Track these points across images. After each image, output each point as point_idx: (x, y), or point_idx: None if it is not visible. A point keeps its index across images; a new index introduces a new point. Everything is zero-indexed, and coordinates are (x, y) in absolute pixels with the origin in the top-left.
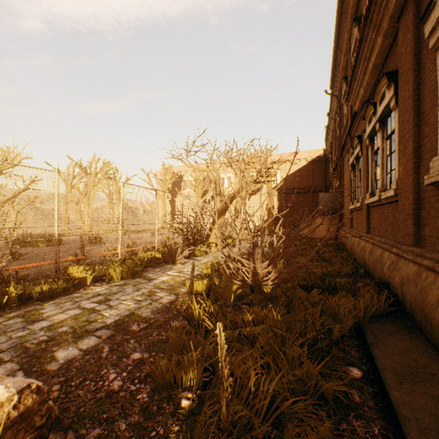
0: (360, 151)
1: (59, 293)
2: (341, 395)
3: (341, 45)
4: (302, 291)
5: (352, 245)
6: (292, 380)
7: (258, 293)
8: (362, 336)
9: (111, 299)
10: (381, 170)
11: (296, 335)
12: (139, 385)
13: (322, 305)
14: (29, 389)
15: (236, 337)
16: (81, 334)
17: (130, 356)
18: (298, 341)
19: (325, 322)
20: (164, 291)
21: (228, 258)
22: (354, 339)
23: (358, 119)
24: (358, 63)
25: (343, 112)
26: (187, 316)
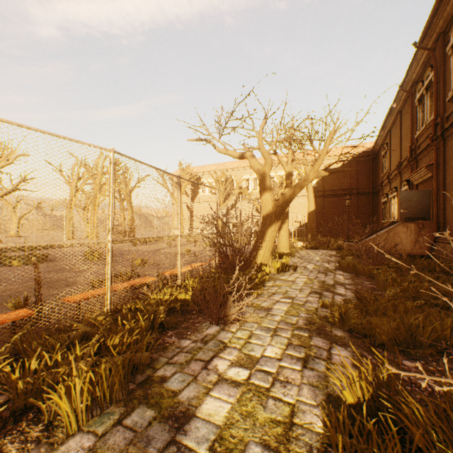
0: None
1: None
2: None
3: None
4: None
5: None
6: None
7: None
8: None
9: None
10: None
11: None
12: None
13: None
14: None
15: None
16: None
17: None
18: None
19: None
20: None
21: None
22: None
23: None
24: None
25: (450, 69)
26: None
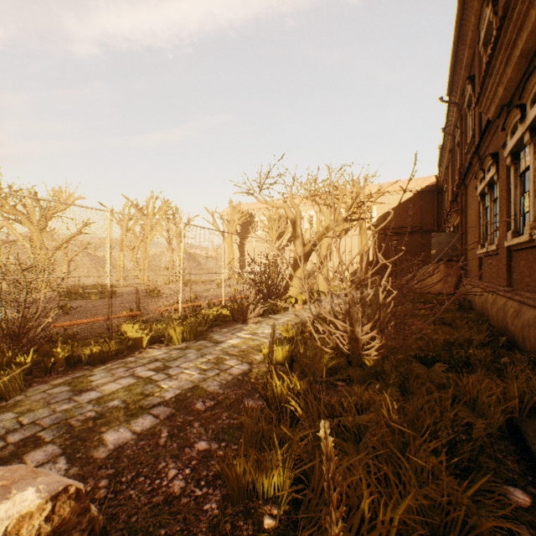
0: (496, 174)
1: (111, 357)
2: (503, 534)
3: (465, 34)
4: (420, 365)
5: (483, 303)
6: (423, 503)
7: (358, 367)
8: (519, 438)
9: (170, 366)
10: (533, 198)
11: (425, 434)
12: (206, 490)
13: (453, 388)
14: (65, 495)
15: (334, 429)
16: (135, 411)
17: (194, 445)
18: (429, 444)
19: (459, 412)
20: (235, 359)
21: (317, 318)
22: (508, 441)
23: (491, 131)
24: (496, 51)
25: (467, 125)
26: (266, 395)
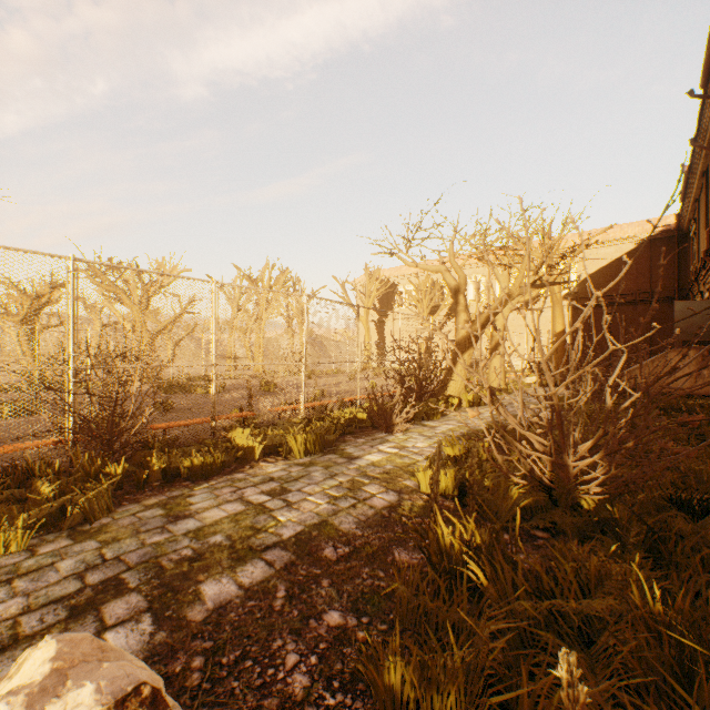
0: None
1: (215, 471)
2: None
3: None
4: (680, 515)
5: None
6: None
7: (570, 510)
8: None
9: (289, 489)
10: None
11: None
12: (341, 698)
13: None
14: (136, 699)
15: (542, 616)
16: (242, 553)
17: (322, 616)
18: None
19: None
20: (377, 484)
21: (503, 432)
22: None
23: None
24: None
25: None
26: (428, 549)
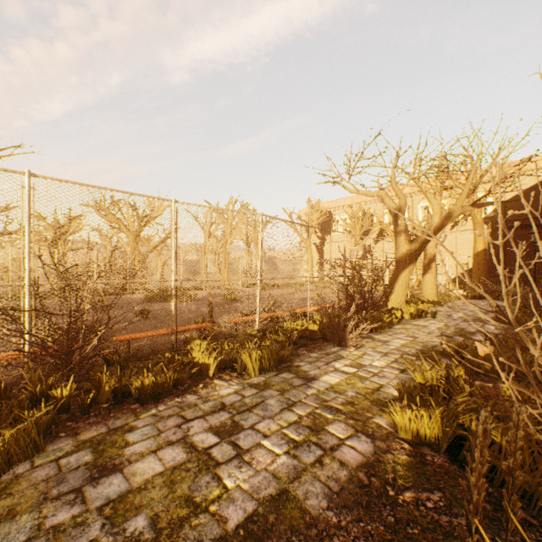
0: None
1: (167, 391)
2: None
3: None
4: None
5: None
6: None
7: None
8: None
9: (241, 426)
10: None
11: None
12: None
13: None
14: None
15: None
16: None
17: None
18: None
19: None
20: (342, 422)
21: None
22: None
23: None
24: None
25: None
26: None
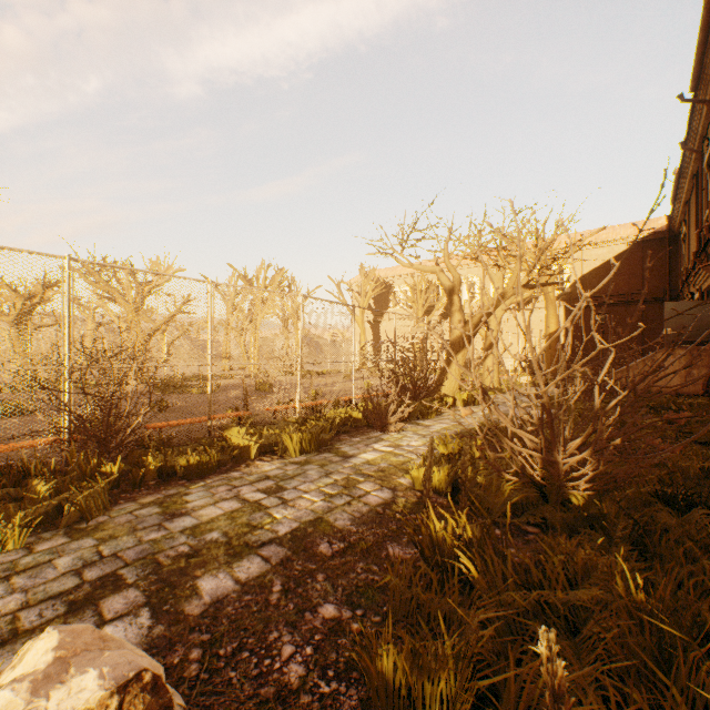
0: None
1: (211, 470)
2: None
3: None
4: (666, 510)
5: None
6: None
7: (560, 505)
8: None
9: (285, 487)
10: None
11: (709, 643)
12: (336, 686)
13: None
14: (138, 684)
15: (530, 607)
16: (239, 550)
17: (318, 609)
18: None
19: None
20: (371, 482)
21: (494, 430)
22: None
23: None
24: None
25: None
26: (421, 543)
